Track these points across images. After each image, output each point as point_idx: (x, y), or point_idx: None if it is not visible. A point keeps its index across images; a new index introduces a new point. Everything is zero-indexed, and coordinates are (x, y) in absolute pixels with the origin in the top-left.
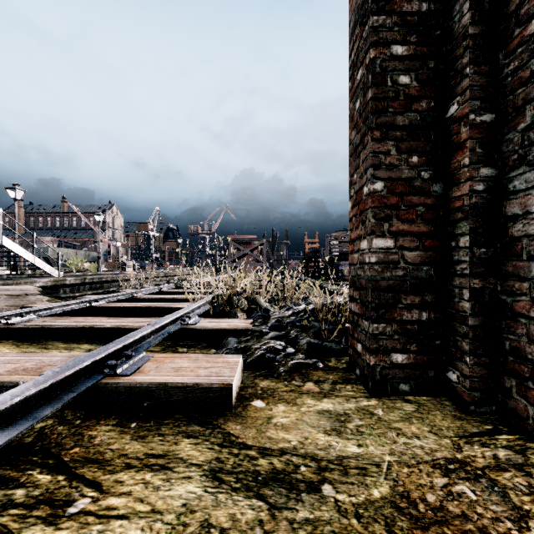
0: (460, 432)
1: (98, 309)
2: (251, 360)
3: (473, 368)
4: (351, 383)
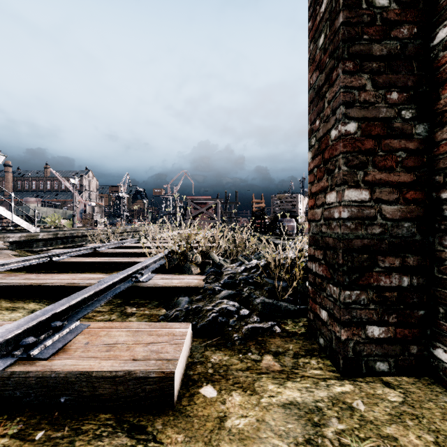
0: None
1: (58, 264)
2: (202, 324)
3: None
4: (315, 356)
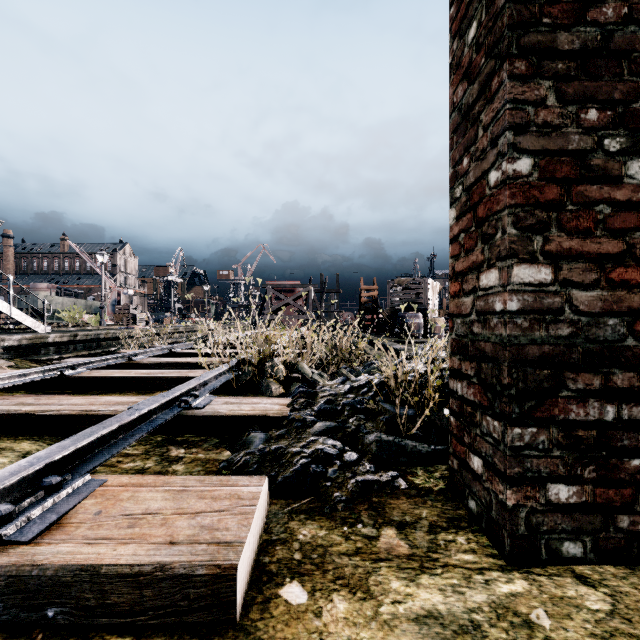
0: None
1: (73, 380)
2: (285, 477)
3: None
4: (463, 529)
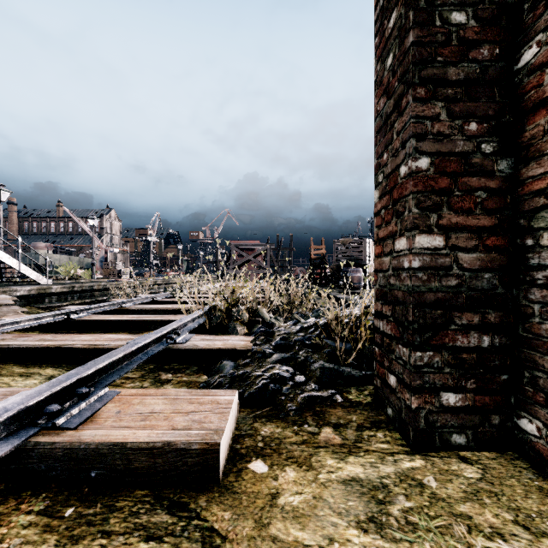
0: None
1: (77, 323)
2: (250, 393)
3: None
4: (382, 428)
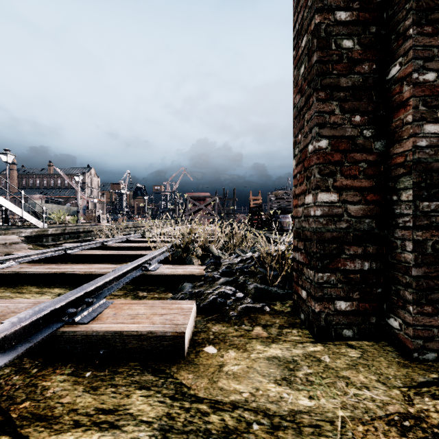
0: (407, 381)
1: (72, 256)
2: (204, 304)
3: (416, 317)
4: (297, 327)
